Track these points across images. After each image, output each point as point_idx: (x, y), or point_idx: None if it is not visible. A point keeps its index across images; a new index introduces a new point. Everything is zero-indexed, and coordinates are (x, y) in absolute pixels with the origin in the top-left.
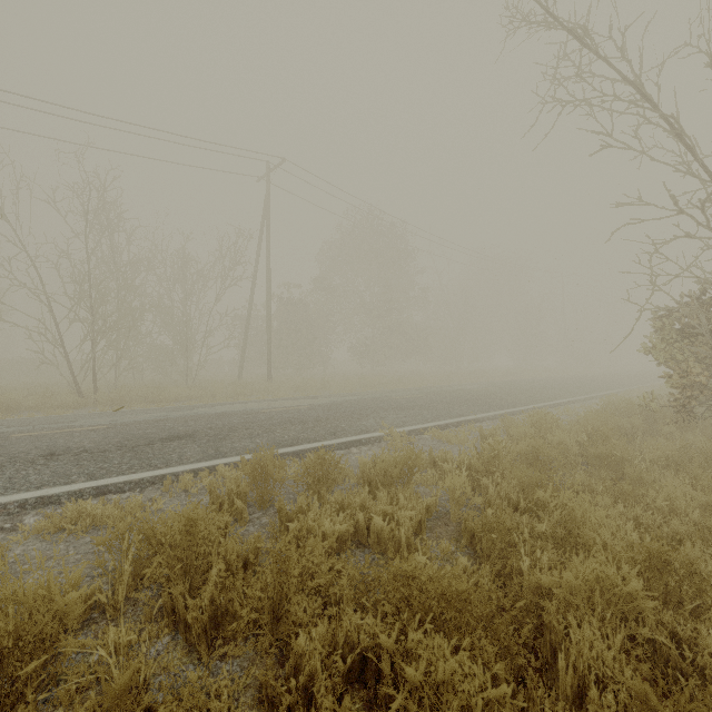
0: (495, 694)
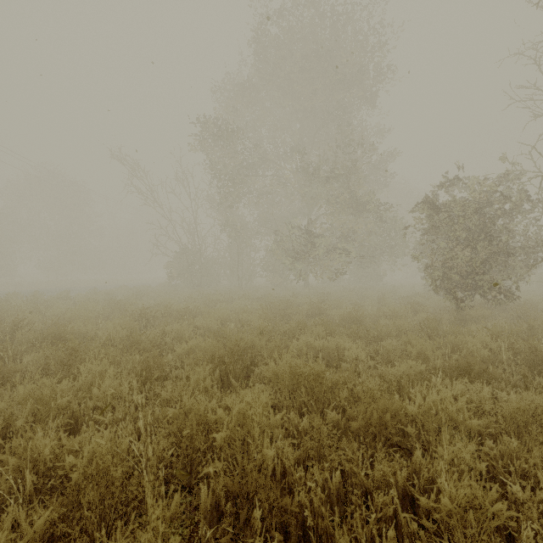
0: (71, 303)
